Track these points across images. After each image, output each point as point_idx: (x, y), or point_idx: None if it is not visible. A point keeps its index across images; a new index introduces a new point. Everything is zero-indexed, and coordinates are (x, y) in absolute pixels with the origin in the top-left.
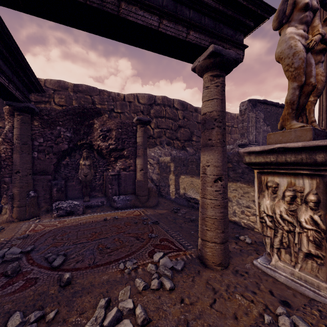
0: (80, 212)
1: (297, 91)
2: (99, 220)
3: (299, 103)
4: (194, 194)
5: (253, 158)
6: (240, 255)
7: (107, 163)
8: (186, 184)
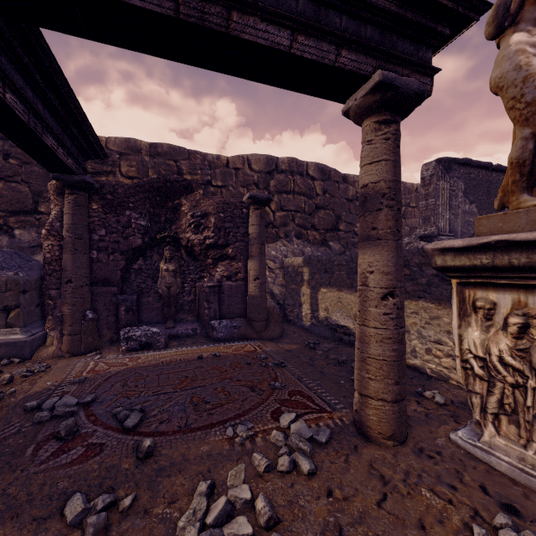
0: (162, 344)
1: (530, 142)
2: (191, 358)
3: (534, 163)
4: (344, 319)
5: (450, 259)
6: (427, 423)
7: (200, 268)
8: (330, 302)
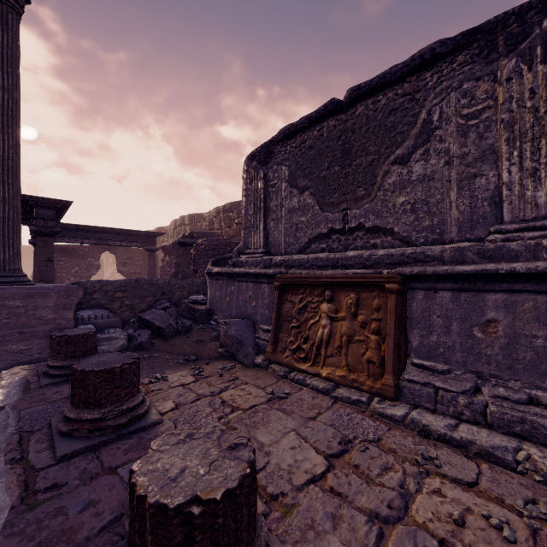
0: None
1: None
2: None
3: None
4: None
5: None
6: None
7: None
8: None
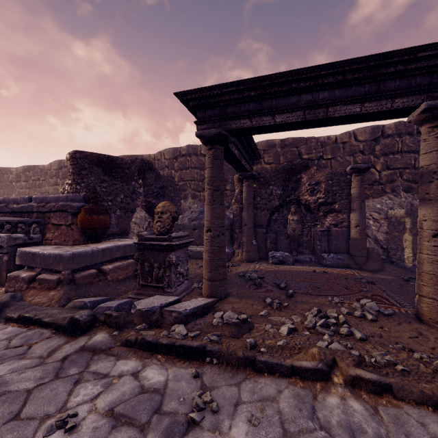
0: (291, 263)
1: None
2: (309, 271)
3: None
4: None
5: None
6: None
7: (314, 218)
8: None
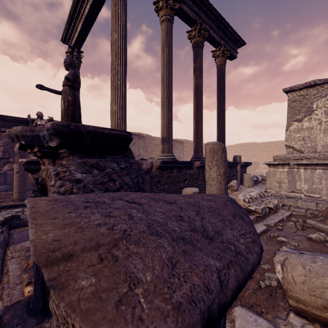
0: None
1: None
2: None
3: None
4: None
5: None
6: None
7: (0, 166)
8: None
